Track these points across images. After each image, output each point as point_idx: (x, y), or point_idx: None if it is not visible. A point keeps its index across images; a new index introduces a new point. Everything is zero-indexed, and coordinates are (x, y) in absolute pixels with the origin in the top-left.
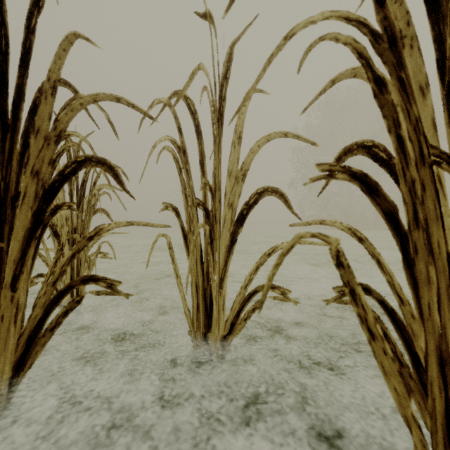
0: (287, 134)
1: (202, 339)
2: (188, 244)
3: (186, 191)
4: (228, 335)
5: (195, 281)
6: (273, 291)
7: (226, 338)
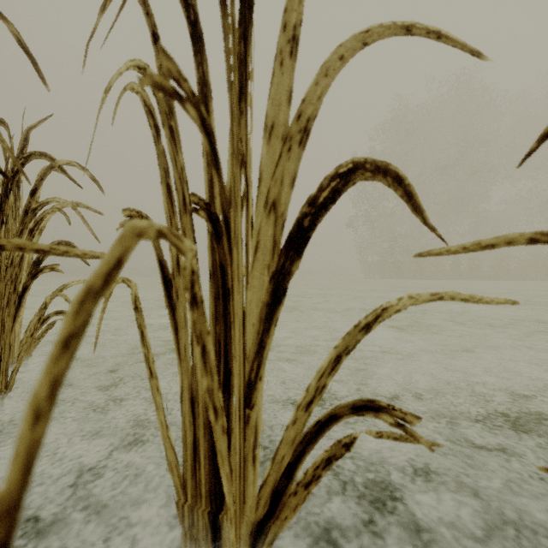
0: (412, 29)
1: (205, 525)
2: (174, 300)
3: (170, 178)
4: (265, 519)
5: (190, 387)
6: (376, 417)
7: (261, 527)
